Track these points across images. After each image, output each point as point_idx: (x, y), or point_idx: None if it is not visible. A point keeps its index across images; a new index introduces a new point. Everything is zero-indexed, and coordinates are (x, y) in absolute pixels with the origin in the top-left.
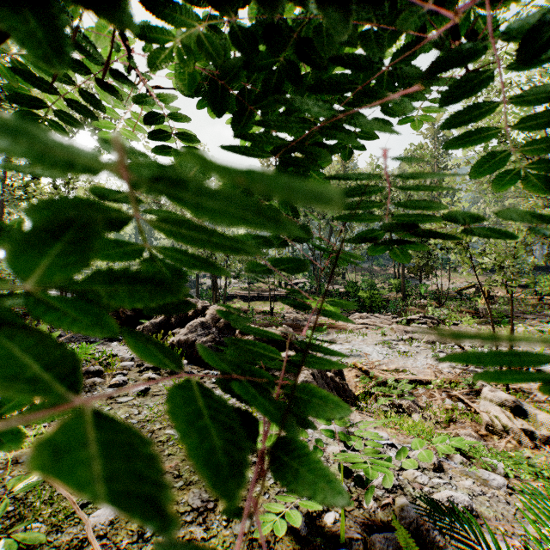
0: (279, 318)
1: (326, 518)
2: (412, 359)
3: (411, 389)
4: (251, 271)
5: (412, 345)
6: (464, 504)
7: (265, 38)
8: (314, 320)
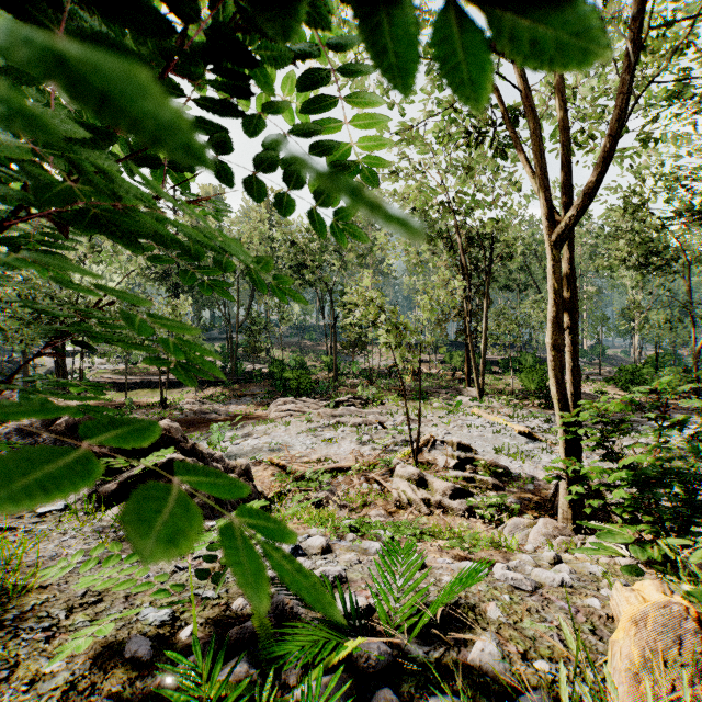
0: (175, 412)
1: (182, 634)
2: (337, 446)
3: (331, 479)
4: None
5: (339, 431)
6: (335, 574)
7: None
8: (226, 410)
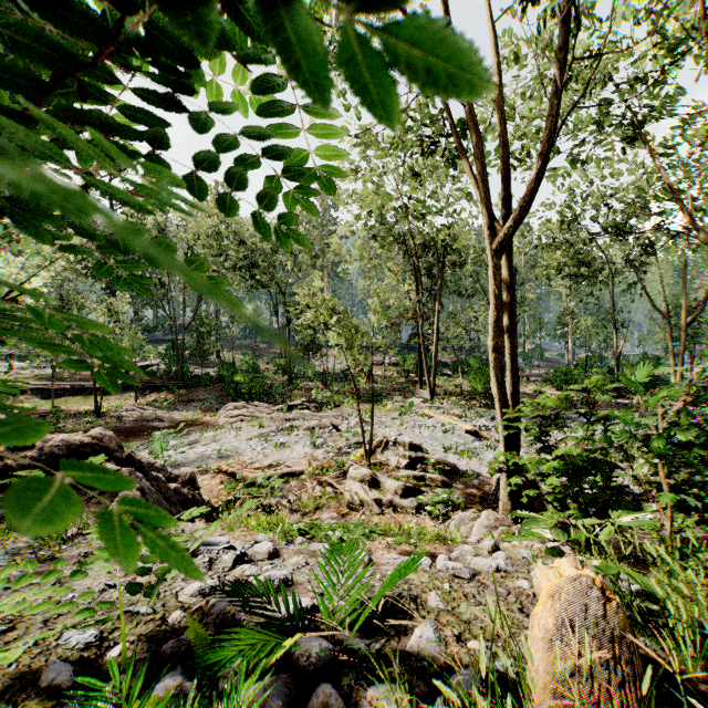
0: (112, 420)
1: (111, 654)
2: (290, 450)
3: (283, 484)
4: None
5: (292, 435)
6: (281, 578)
7: None
8: (170, 417)
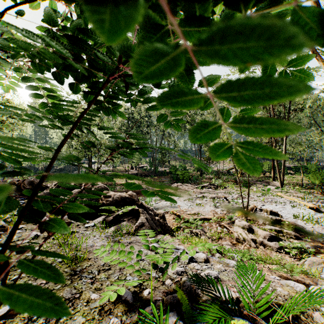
0: None
1: (145, 292)
2: (203, 207)
3: (201, 223)
4: (68, 160)
5: (203, 200)
6: (214, 275)
7: (75, 57)
8: (151, 188)
